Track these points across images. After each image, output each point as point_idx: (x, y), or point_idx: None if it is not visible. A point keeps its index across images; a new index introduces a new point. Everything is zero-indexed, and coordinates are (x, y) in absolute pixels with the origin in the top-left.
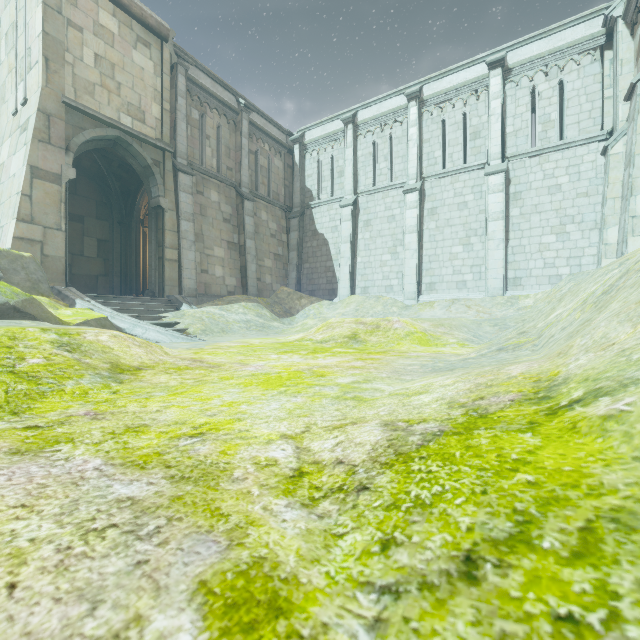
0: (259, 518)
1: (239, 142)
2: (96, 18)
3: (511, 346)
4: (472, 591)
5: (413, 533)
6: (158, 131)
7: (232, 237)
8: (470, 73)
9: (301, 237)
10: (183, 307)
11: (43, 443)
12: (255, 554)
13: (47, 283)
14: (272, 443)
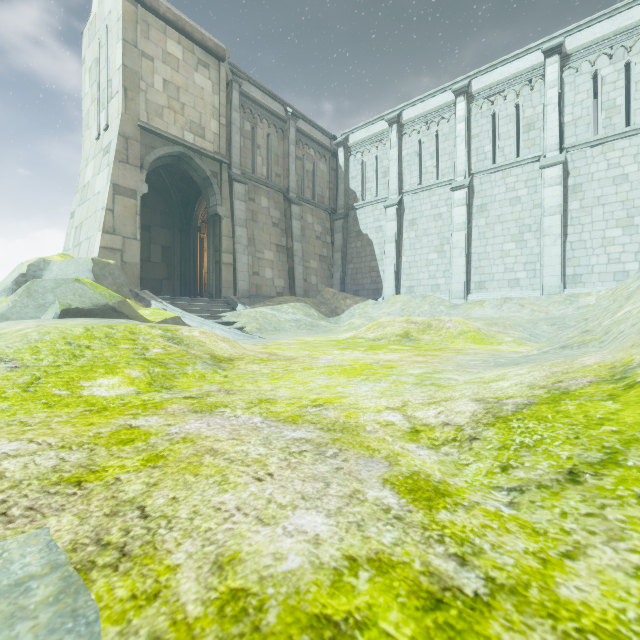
0: (401, 453)
1: (287, 149)
2: (164, 47)
3: (575, 344)
4: (577, 488)
5: (524, 462)
6: (216, 145)
7: (280, 240)
8: (523, 63)
9: (345, 238)
10: (238, 307)
11: (208, 407)
12: (411, 470)
13: (128, 287)
14: (382, 412)
